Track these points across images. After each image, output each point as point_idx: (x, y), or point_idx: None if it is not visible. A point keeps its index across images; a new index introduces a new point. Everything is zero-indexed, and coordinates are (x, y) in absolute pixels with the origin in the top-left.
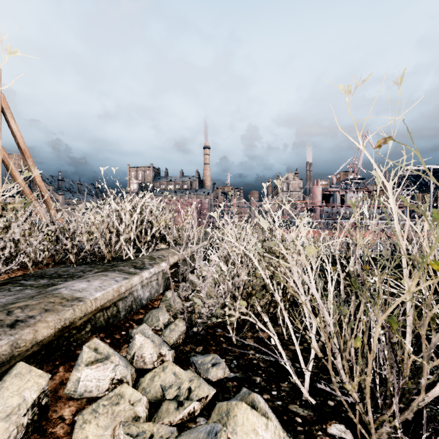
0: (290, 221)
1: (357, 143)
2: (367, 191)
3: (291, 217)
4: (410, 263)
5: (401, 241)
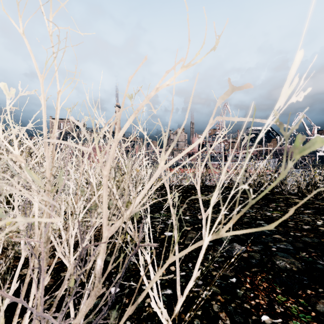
0: (177, 163)
1: (17, 26)
2: (226, 142)
3: (178, 160)
4: (53, 175)
5: (47, 148)
